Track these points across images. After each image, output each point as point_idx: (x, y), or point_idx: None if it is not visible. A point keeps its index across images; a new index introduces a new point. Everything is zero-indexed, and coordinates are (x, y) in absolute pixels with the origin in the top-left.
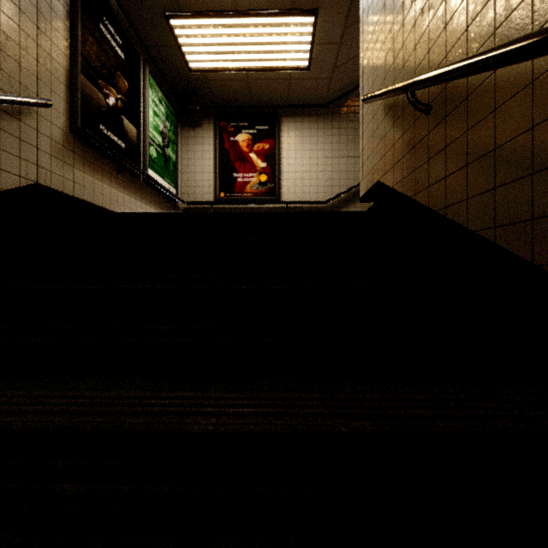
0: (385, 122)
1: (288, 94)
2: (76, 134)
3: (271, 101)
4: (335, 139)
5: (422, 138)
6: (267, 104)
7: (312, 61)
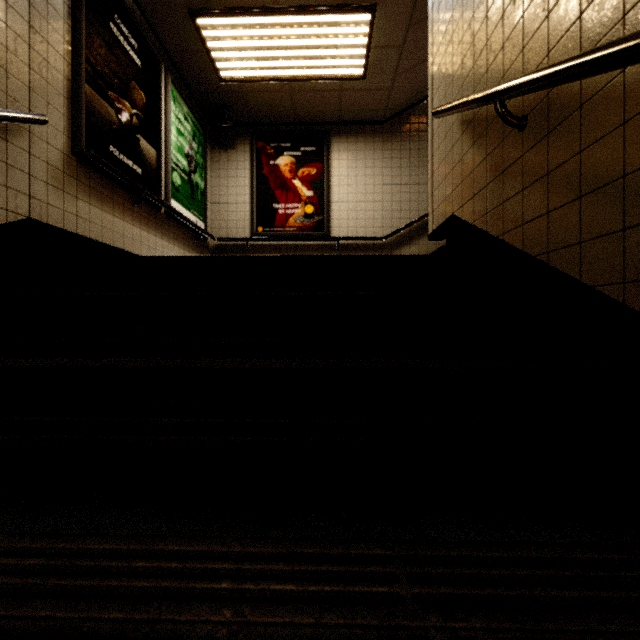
0: (462, 142)
1: (340, 109)
2: (80, 158)
3: (319, 117)
4: (395, 162)
5: (514, 161)
6: (314, 120)
7: (369, 68)
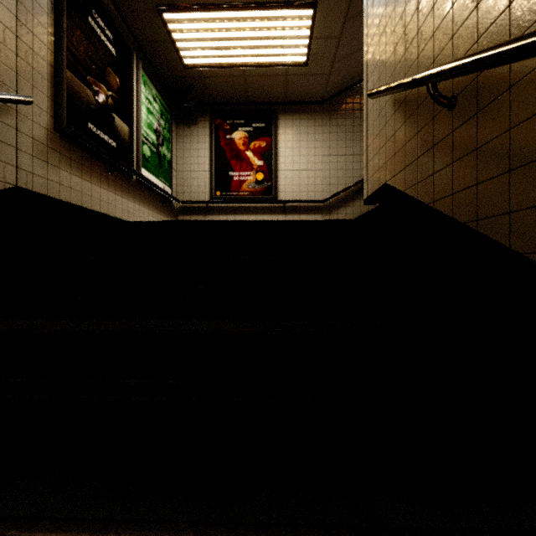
0: (395, 119)
1: (286, 91)
2: (62, 133)
3: (268, 98)
4: (333, 136)
5: (444, 137)
6: (264, 101)
7: (311, 56)
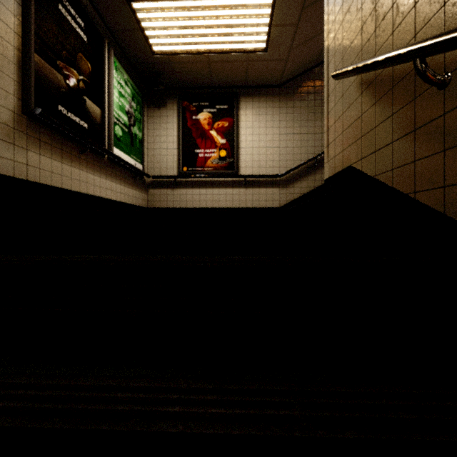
0: (362, 100)
1: (246, 75)
2: (30, 116)
3: (230, 82)
4: (289, 116)
5: (431, 120)
6: (226, 84)
7: (270, 43)
